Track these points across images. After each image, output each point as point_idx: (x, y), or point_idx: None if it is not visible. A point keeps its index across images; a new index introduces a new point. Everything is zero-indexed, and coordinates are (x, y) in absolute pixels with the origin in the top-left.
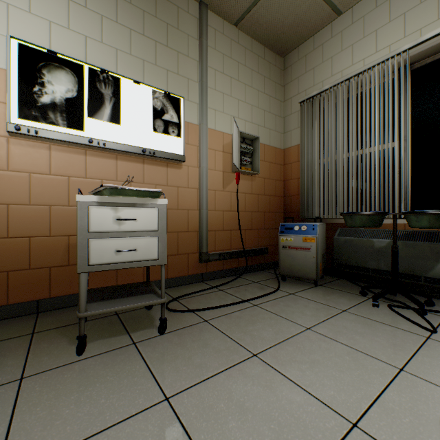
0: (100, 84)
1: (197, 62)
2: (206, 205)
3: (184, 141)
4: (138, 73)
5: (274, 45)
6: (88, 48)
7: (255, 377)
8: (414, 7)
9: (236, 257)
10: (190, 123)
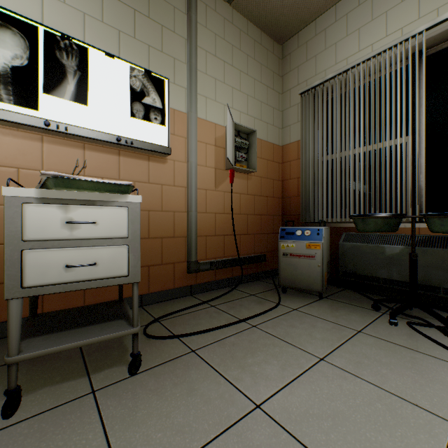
0: (60, 52)
1: (185, 40)
2: (196, 206)
3: (169, 131)
4: (112, 45)
5: (272, 30)
6: (45, 7)
7: (260, 447)
8: None
9: (230, 266)
10: (176, 110)
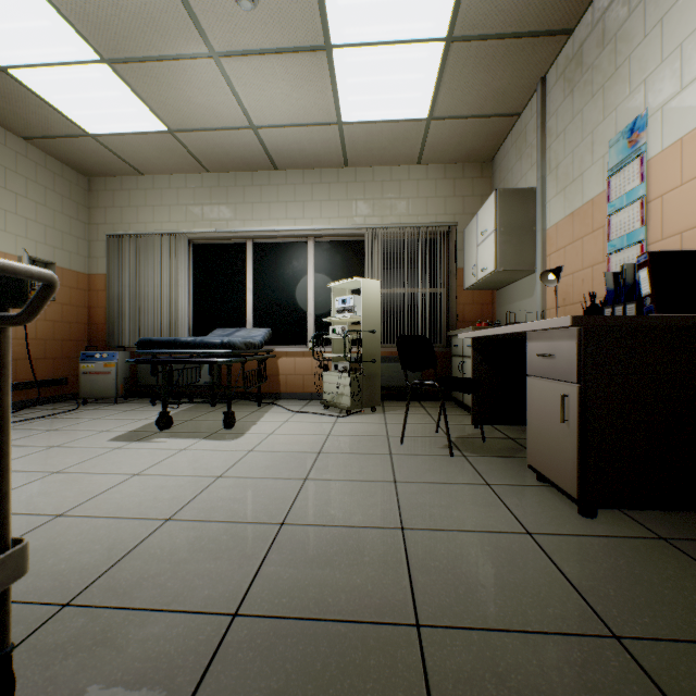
0: None
1: None
2: None
3: None
4: None
5: (77, 167)
6: None
7: (54, 433)
8: (191, 205)
9: (25, 388)
10: None
